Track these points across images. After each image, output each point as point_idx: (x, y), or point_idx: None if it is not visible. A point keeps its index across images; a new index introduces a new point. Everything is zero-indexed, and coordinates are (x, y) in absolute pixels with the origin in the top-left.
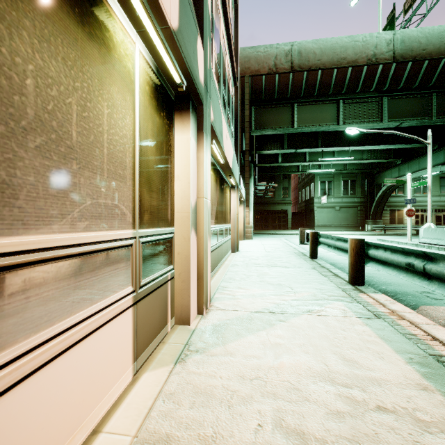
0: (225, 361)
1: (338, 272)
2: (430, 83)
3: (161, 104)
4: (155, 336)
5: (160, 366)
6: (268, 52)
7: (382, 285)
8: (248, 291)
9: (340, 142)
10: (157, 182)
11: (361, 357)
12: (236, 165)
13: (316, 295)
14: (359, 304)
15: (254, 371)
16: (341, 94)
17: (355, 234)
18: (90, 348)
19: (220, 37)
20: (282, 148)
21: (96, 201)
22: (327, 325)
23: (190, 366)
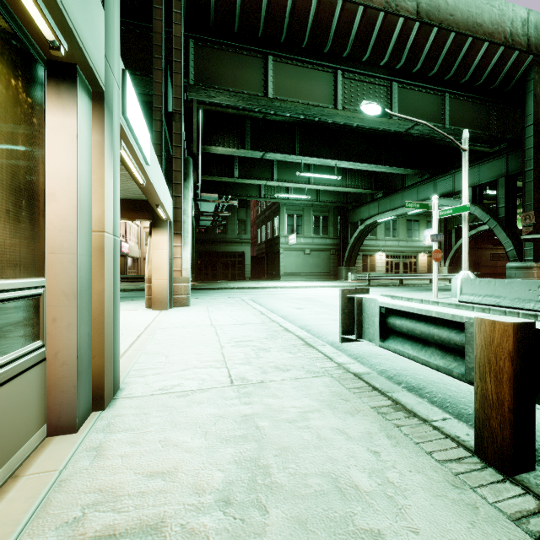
0: None
1: None
2: (449, 73)
3: None
4: None
5: None
6: None
7: None
8: None
9: (324, 153)
10: None
11: None
12: None
13: None
14: None
15: None
16: (340, 59)
17: (337, 286)
18: None
19: None
20: (242, 147)
21: None
22: None
23: None
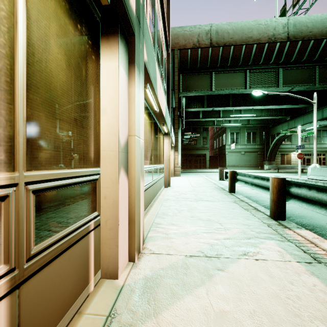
0: None
1: (257, 206)
2: (314, 57)
3: (78, 13)
4: (65, 311)
5: None
6: (192, 31)
7: (297, 218)
8: (181, 228)
9: (246, 103)
10: (69, 109)
11: None
12: (168, 115)
13: (245, 232)
14: (291, 243)
15: None
16: (247, 65)
17: (257, 172)
18: None
19: None
20: (203, 107)
21: None
22: (270, 276)
23: None
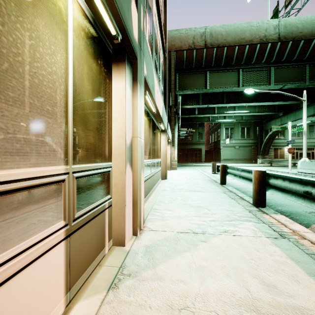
0: (155, 286)
1: (243, 196)
2: (305, 57)
3: (98, 53)
4: (91, 261)
5: (94, 294)
6: (188, 33)
7: (277, 206)
8: (174, 213)
9: (239, 100)
10: (94, 122)
11: (278, 280)
12: (164, 114)
13: (229, 216)
14: (265, 224)
15: (182, 299)
16: (240, 65)
17: (250, 166)
18: (3, 299)
19: (152, 14)
20: (198, 104)
21: (12, 135)
22: (242, 246)
23: (122, 293)
